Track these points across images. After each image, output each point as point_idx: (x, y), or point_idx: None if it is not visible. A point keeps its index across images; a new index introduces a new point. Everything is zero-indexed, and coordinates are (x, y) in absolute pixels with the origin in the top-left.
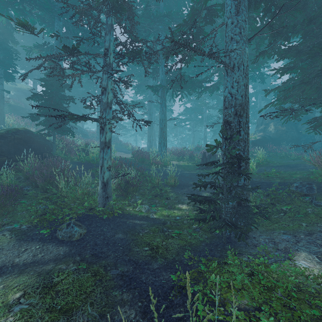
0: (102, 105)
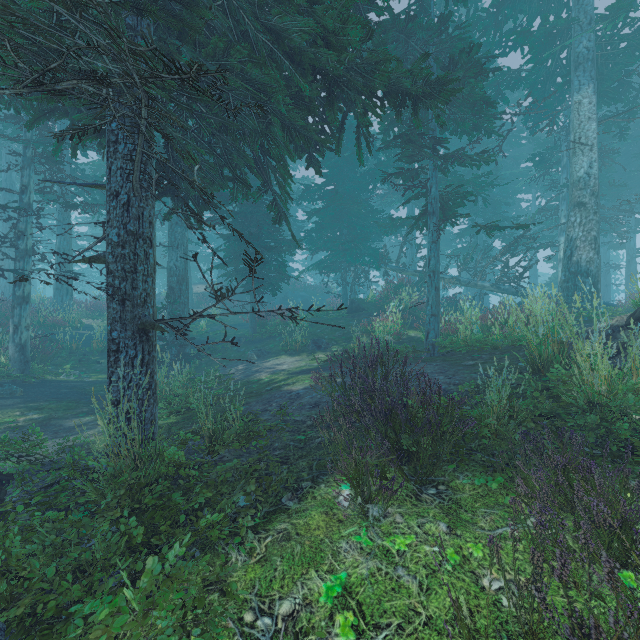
0: (18, 252)
